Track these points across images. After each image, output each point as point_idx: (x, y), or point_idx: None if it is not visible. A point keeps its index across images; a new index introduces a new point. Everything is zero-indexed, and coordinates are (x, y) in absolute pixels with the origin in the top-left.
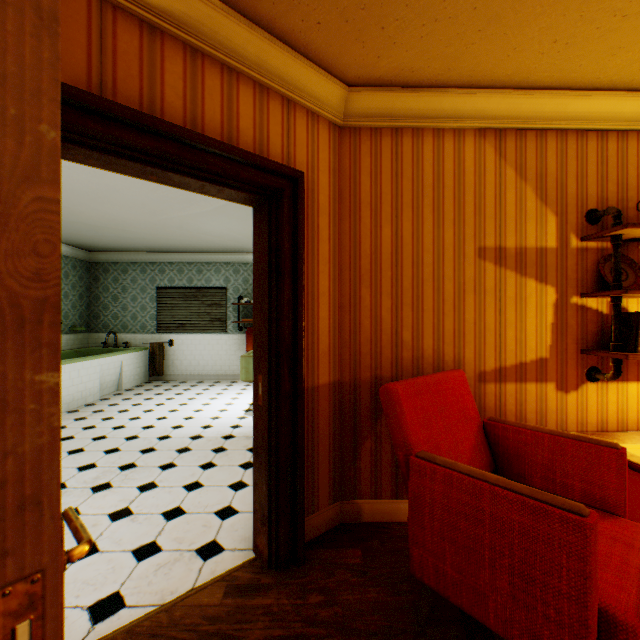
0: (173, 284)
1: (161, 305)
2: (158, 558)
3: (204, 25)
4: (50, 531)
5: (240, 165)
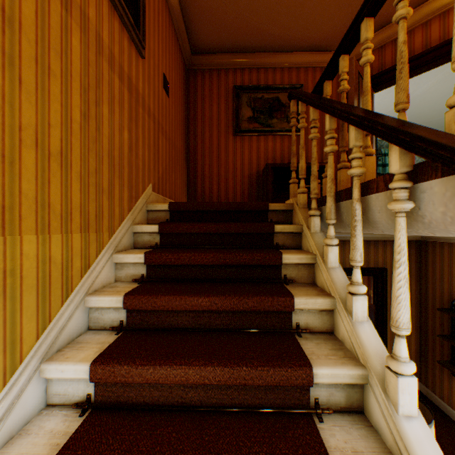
0: None
1: None
2: None
3: (427, 12)
4: None
5: (441, 49)
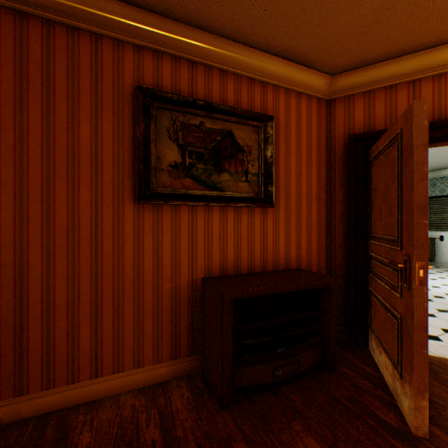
0: (442, 193)
1: (431, 210)
2: (439, 342)
3: None
4: (425, 254)
5: None
